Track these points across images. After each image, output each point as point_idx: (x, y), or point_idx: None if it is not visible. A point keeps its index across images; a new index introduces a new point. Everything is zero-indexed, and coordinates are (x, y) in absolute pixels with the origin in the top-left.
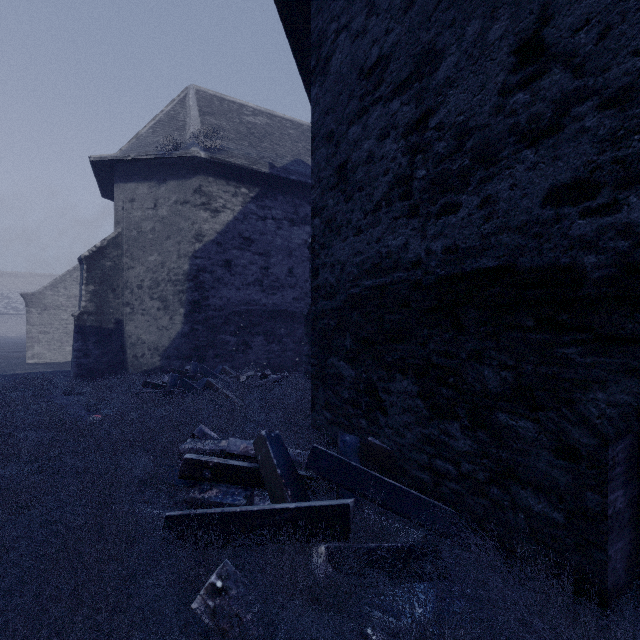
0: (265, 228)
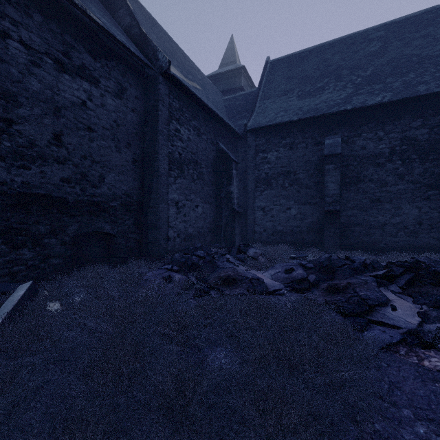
0: None
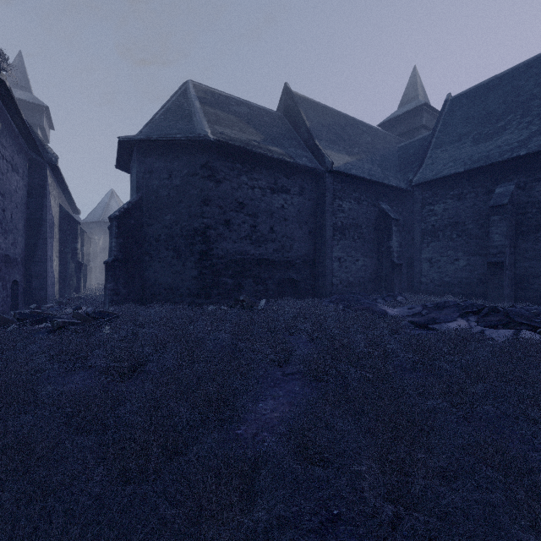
0: (3, 168)
